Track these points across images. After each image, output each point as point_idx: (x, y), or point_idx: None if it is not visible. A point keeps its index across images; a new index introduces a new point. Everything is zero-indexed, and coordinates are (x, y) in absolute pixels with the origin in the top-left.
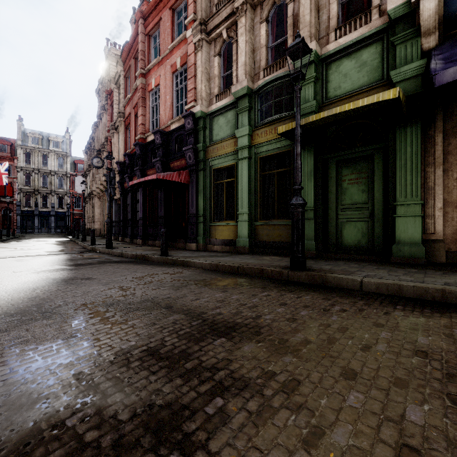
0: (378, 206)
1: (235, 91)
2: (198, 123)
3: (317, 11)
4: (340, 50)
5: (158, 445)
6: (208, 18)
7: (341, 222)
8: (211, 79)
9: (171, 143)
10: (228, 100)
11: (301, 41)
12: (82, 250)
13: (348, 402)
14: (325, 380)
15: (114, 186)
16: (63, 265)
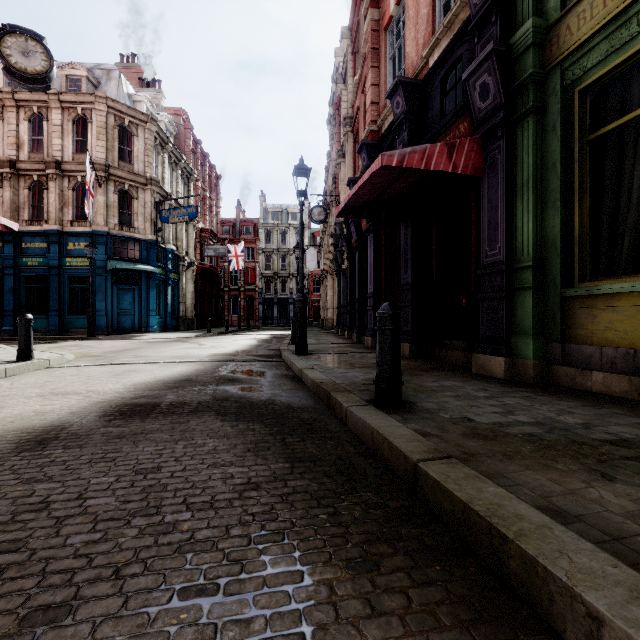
0: None
1: None
2: None
3: None
4: None
5: None
6: None
7: None
8: None
9: (429, 104)
10: None
11: None
12: (264, 355)
13: None
14: None
15: (341, 248)
16: (104, 409)
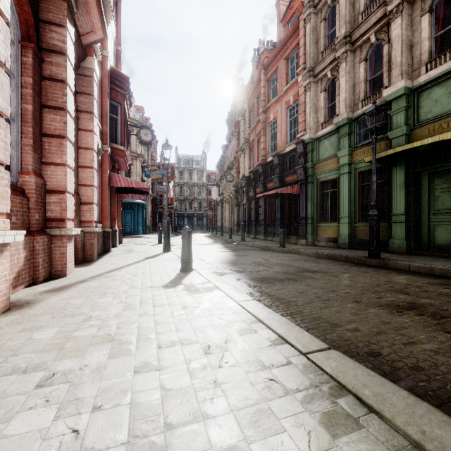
0: None
1: (336, 122)
2: (307, 147)
3: (409, 50)
4: (430, 81)
5: (290, 280)
6: (315, 65)
7: (433, 225)
8: (317, 110)
9: (285, 162)
10: (332, 127)
11: (374, 109)
12: (226, 242)
13: (342, 282)
14: (340, 280)
15: (241, 194)
16: (226, 249)
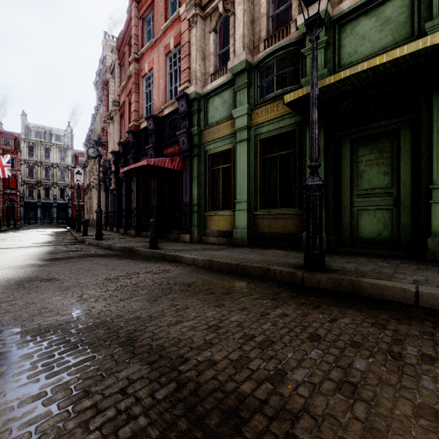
0: (405, 190)
1: (232, 66)
2: (193, 106)
3: None
4: (356, 7)
5: None
6: None
7: (357, 210)
8: (206, 58)
9: (164, 129)
10: (225, 78)
11: None
12: (71, 242)
13: None
14: None
15: (110, 176)
16: (37, 260)
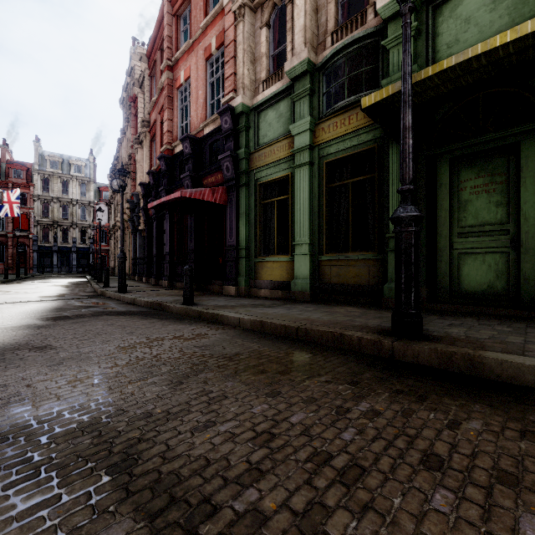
0: (527, 226)
1: (290, 68)
2: (239, 122)
3: None
4: None
5: None
6: None
7: (458, 254)
8: (256, 61)
9: (203, 153)
10: (280, 85)
11: None
12: (88, 295)
13: None
14: None
15: (138, 213)
16: (37, 319)
